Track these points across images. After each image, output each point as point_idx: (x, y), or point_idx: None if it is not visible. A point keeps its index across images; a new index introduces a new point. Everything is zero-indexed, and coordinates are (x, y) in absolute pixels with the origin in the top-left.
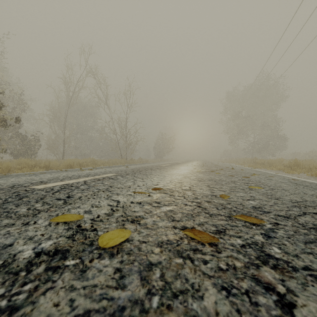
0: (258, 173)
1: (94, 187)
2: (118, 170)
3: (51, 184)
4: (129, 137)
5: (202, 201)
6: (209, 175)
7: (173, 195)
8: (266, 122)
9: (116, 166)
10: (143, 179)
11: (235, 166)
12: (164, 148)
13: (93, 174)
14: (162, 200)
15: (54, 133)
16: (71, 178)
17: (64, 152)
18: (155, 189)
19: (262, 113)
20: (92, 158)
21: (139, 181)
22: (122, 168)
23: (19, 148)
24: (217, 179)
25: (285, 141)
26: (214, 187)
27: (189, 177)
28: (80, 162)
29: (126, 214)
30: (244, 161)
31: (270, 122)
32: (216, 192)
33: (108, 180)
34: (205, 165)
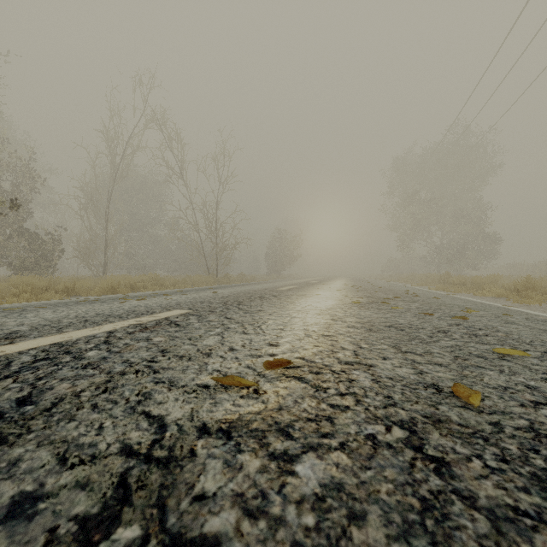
0: (471, 306)
1: (121, 357)
2: (196, 299)
3: (21, 346)
4: (222, 237)
5: (415, 416)
6: (381, 313)
7: (322, 388)
8: (464, 209)
9: (196, 290)
10: (245, 326)
11: (414, 289)
12: (284, 256)
13: (141, 311)
14: (296, 415)
15: (87, 230)
16: (88, 322)
17: (106, 264)
18: (273, 366)
19: (456, 195)
20: (155, 274)
21: (236, 331)
22: (204, 295)
23: (24, 257)
24: (403, 323)
25: (497, 243)
26: (412, 351)
27: (343, 318)
28: (133, 282)
29: (165, 529)
30: (427, 280)
31: (469, 210)
32: (430, 373)
33: (165, 328)
34: (362, 288)
